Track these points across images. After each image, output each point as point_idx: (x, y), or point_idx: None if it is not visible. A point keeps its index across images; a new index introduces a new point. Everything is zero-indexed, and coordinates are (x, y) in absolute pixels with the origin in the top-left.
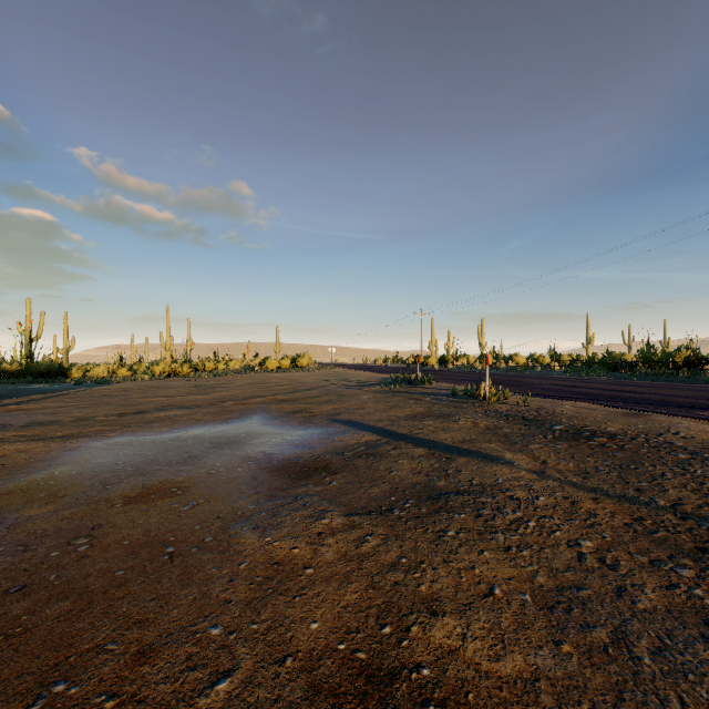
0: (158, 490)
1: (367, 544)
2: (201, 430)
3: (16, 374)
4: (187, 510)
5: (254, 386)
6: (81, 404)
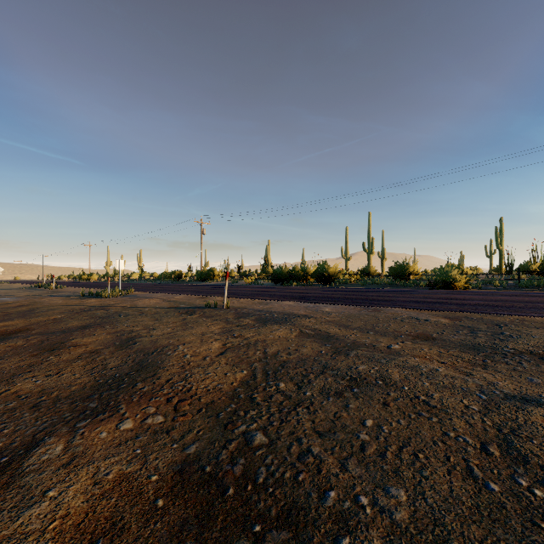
0: None
1: None
2: None
3: None
4: None
5: None
6: None
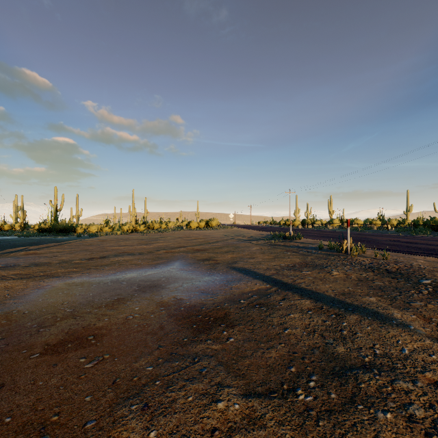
0: (77, 337)
1: None
2: (135, 273)
3: (48, 230)
4: (90, 368)
5: (180, 239)
6: (71, 251)
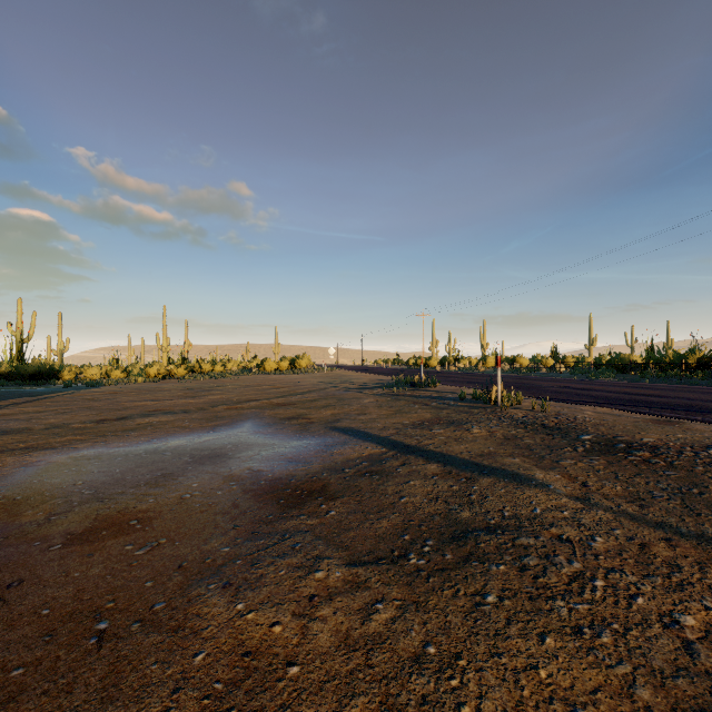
0: (114, 523)
1: (377, 618)
2: (183, 440)
3: (5, 376)
4: (142, 554)
5: (250, 388)
6: (61, 409)
